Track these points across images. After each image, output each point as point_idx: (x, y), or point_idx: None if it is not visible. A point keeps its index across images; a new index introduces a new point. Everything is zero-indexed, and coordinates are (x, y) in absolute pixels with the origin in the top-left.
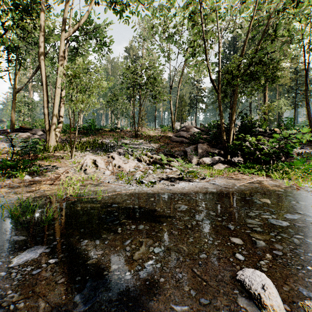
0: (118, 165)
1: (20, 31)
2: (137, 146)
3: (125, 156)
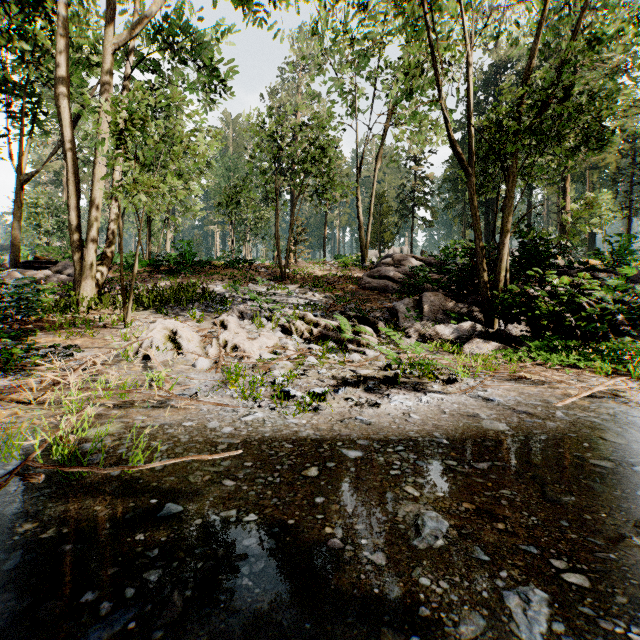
0: (232, 345)
1: (24, 45)
2: (283, 300)
3: (254, 321)
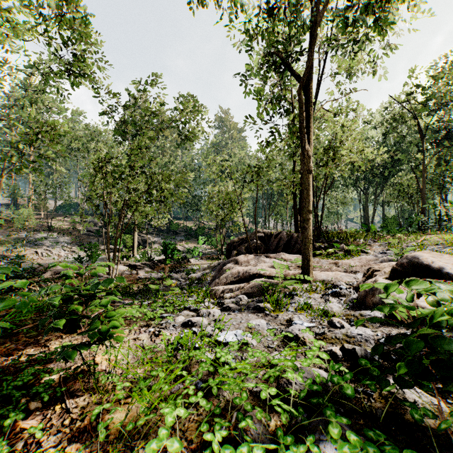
0: (57, 254)
1: None
2: (55, 240)
3: (54, 248)
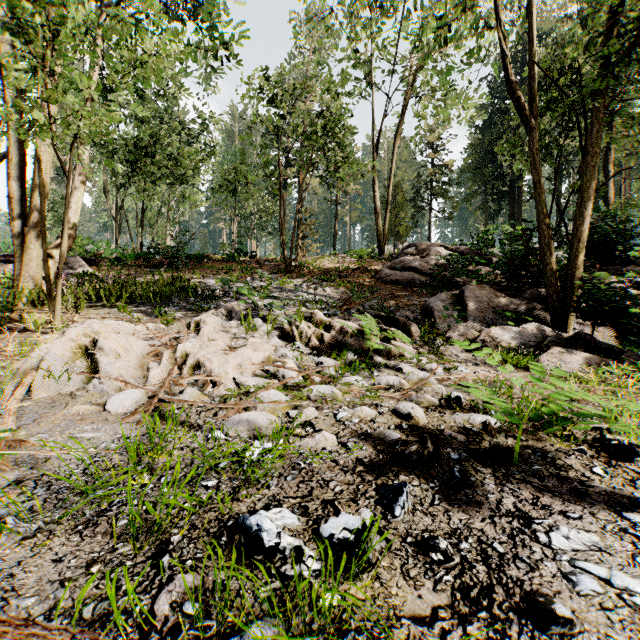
0: (194, 362)
1: None
2: (286, 295)
3: (244, 322)
